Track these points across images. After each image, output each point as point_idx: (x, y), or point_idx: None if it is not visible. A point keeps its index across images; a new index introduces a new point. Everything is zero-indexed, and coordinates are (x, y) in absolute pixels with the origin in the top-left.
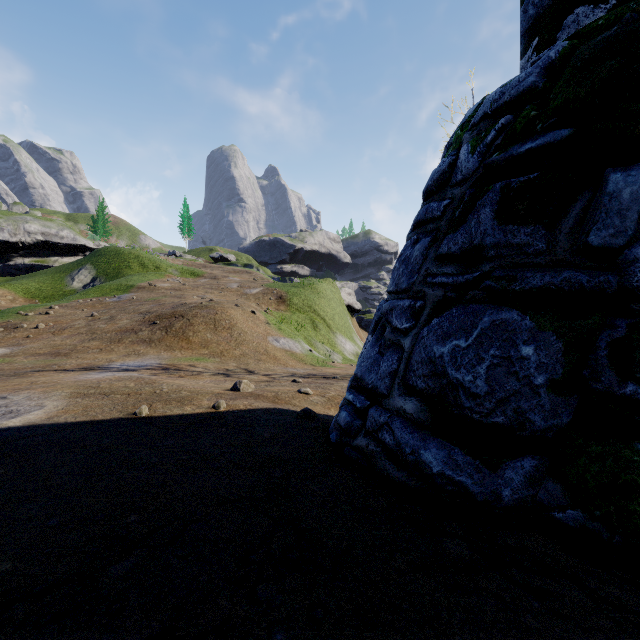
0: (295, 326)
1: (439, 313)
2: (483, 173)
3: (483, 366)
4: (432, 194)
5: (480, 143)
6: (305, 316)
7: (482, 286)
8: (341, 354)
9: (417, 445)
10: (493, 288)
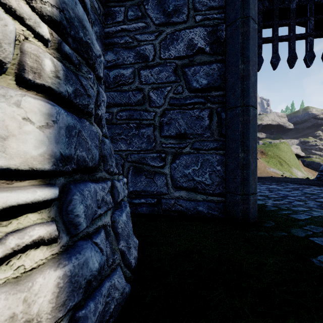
0: (272, 164)
1: None
2: None
3: None
4: None
5: None
6: (275, 160)
7: None
8: (296, 176)
9: None
10: None
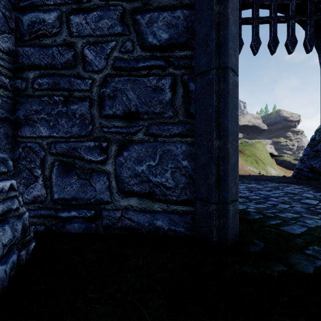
0: (249, 162)
1: (312, 158)
2: (319, 140)
3: (318, 164)
4: (311, 140)
5: (319, 136)
6: (252, 158)
7: (318, 155)
8: (270, 174)
9: (308, 174)
10: (319, 155)
